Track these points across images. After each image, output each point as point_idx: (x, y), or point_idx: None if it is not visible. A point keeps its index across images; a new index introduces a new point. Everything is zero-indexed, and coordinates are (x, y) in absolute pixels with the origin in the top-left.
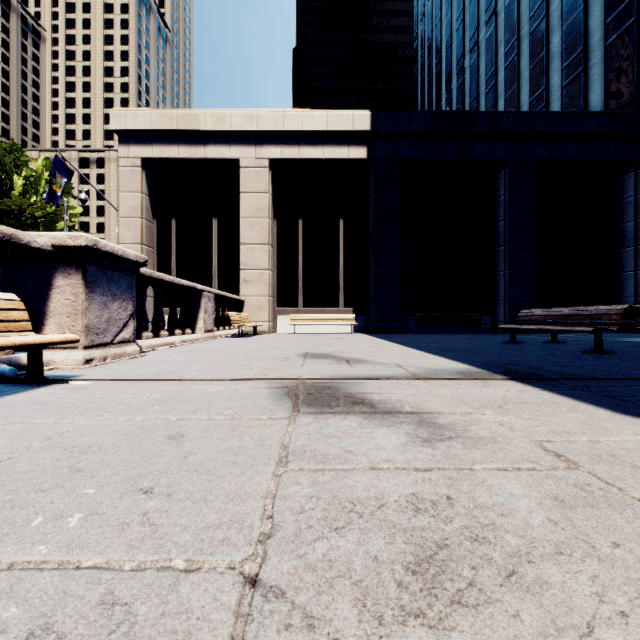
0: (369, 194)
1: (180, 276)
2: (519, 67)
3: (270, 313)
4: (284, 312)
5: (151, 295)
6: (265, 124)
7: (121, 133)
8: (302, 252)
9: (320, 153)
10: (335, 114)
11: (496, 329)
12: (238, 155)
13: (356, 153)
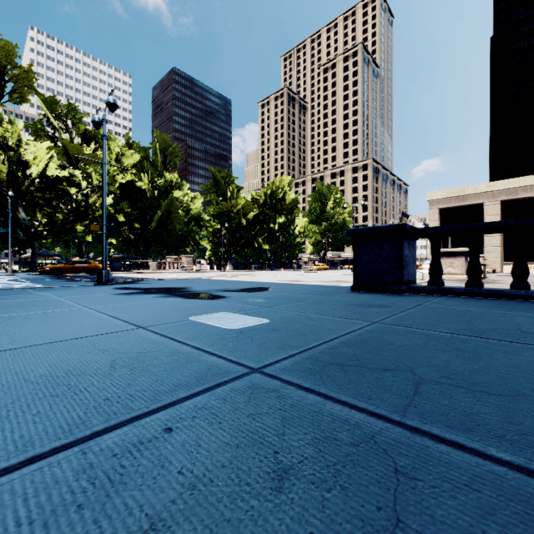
0: None
1: None
2: None
3: (500, 265)
4: (507, 264)
5: None
6: (498, 187)
7: (429, 201)
8: None
9: (529, 194)
10: None
11: None
12: (483, 201)
13: None
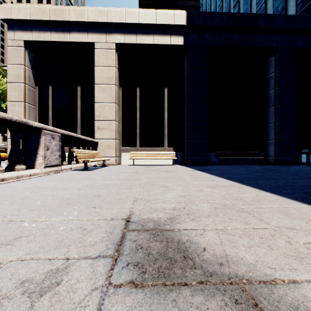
0: (184, 71)
1: (55, 125)
2: (266, 9)
3: (116, 151)
4: (126, 150)
5: None
6: (112, 18)
7: (9, 22)
8: (139, 110)
9: (151, 40)
10: (161, 12)
11: (267, 161)
12: (93, 40)
13: (176, 40)
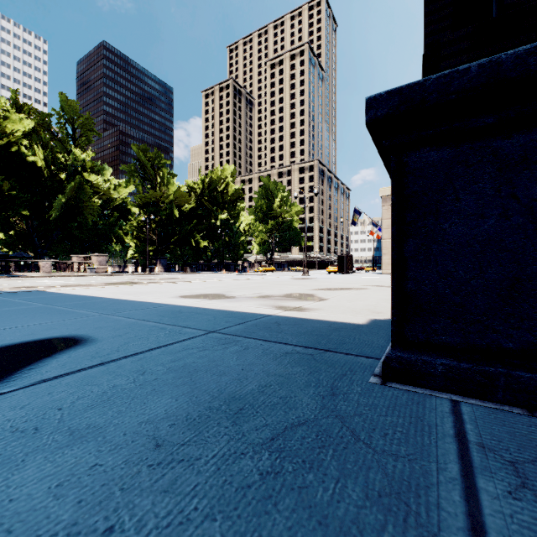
0: None
1: None
2: None
3: None
4: None
5: None
6: None
7: (383, 197)
8: None
9: None
10: None
11: None
12: None
13: None
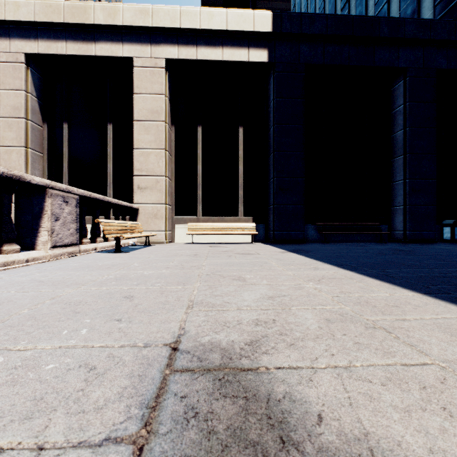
0: (269, 102)
1: (73, 183)
2: (389, 13)
3: (167, 222)
4: (182, 221)
5: None
6: (160, 20)
7: (2, 25)
8: (201, 160)
9: (219, 54)
10: (235, 13)
11: (393, 238)
12: (132, 54)
13: (257, 56)
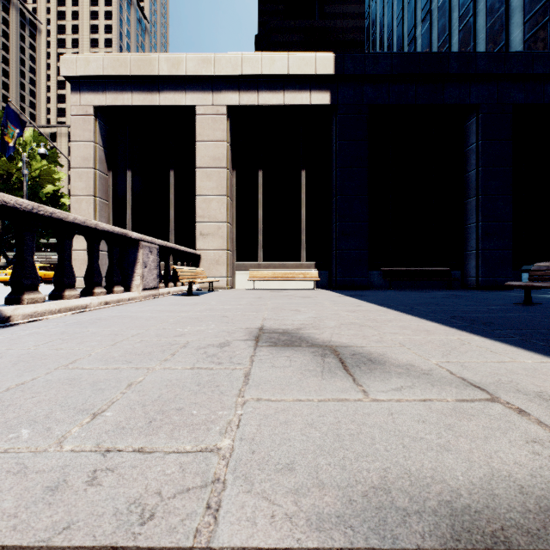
0: (332, 143)
1: (136, 230)
2: (475, 28)
3: (228, 268)
4: (243, 267)
5: (106, 249)
6: (222, 68)
7: (73, 80)
8: (262, 205)
9: (280, 99)
10: (296, 57)
11: (466, 285)
12: (194, 102)
13: (319, 98)
